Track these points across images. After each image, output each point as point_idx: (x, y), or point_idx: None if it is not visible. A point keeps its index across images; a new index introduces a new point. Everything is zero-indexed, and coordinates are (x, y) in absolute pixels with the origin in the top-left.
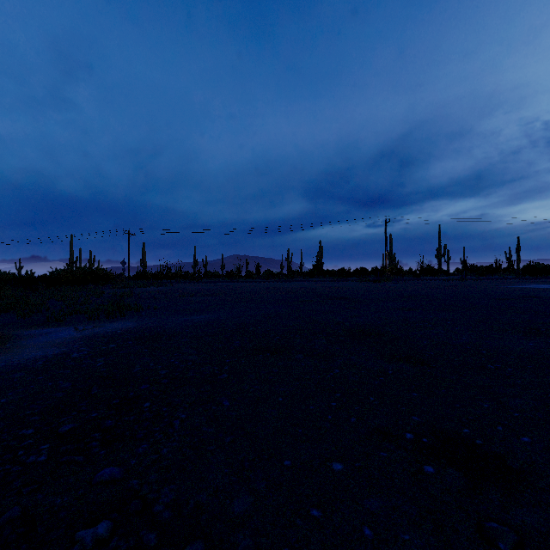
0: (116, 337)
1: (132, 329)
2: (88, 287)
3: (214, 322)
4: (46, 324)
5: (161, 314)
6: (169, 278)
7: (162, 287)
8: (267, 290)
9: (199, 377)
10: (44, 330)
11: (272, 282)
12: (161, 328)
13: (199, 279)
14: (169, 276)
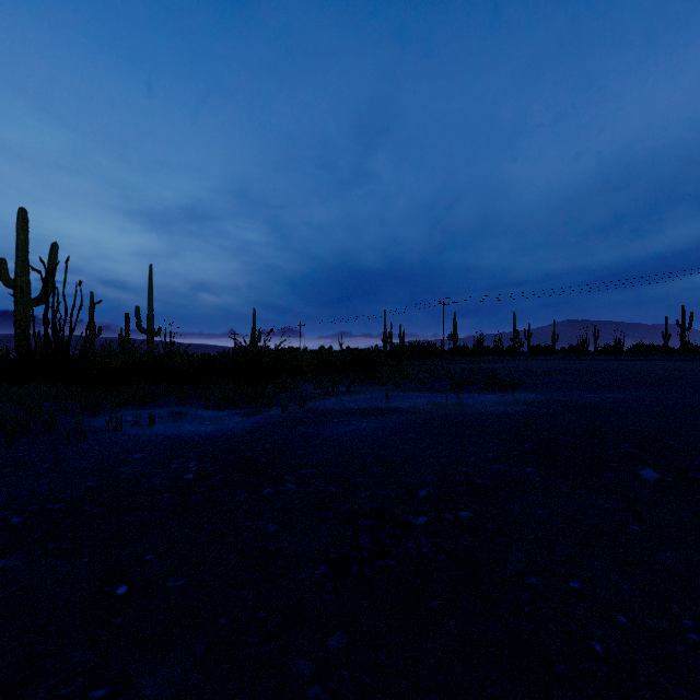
0: (546, 404)
1: (548, 400)
2: (426, 362)
3: (644, 401)
4: (451, 391)
5: (548, 390)
6: (488, 353)
7: (499, 364)
8: (669, 372)
9: (696, 436)
10: (460, 395)
11: (666, 361)
12: (580, 401)
13: (531, 356)
14: (488, 351)
